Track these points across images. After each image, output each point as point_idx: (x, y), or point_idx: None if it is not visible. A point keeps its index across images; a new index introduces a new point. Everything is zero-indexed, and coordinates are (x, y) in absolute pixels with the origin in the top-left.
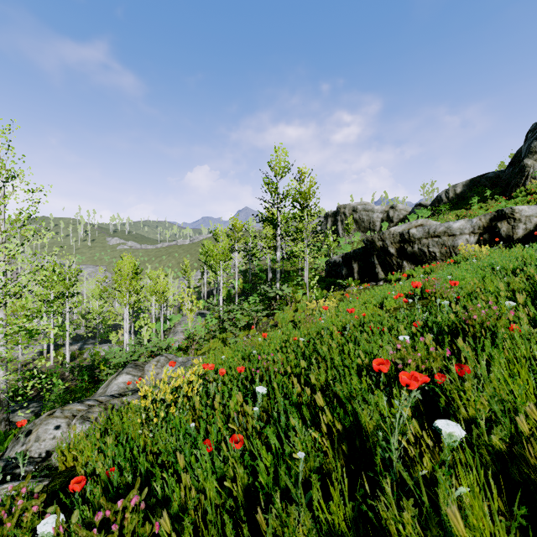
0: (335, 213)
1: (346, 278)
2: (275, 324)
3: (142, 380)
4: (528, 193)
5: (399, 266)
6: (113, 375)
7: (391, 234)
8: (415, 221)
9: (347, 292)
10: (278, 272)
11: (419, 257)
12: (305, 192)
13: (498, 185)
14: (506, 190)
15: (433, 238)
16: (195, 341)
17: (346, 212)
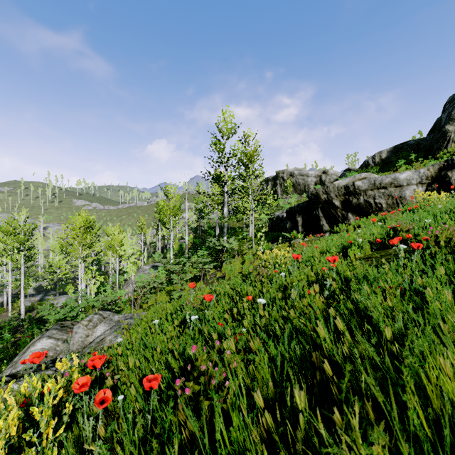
0: (274, 178)
1: (290, 231)
2: (223, 276)
3: (67, 344)
4: (451, 155)
5: (344, 218)
6: (35, 338)
7: (335, 187)
8: (359, 174)
9: (294, 244)
10: (226, 226)
11: (365, 208)
12: (250, 154)
13: (419, 151)
14: (428, 154)
15: (379, 190)
16: (141, 295)
17: (285, 177)
